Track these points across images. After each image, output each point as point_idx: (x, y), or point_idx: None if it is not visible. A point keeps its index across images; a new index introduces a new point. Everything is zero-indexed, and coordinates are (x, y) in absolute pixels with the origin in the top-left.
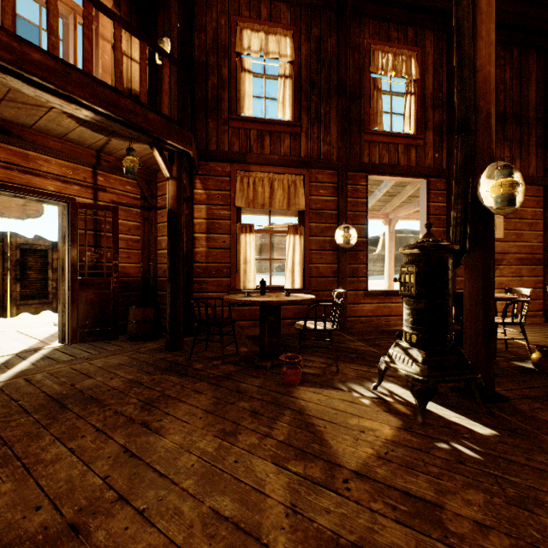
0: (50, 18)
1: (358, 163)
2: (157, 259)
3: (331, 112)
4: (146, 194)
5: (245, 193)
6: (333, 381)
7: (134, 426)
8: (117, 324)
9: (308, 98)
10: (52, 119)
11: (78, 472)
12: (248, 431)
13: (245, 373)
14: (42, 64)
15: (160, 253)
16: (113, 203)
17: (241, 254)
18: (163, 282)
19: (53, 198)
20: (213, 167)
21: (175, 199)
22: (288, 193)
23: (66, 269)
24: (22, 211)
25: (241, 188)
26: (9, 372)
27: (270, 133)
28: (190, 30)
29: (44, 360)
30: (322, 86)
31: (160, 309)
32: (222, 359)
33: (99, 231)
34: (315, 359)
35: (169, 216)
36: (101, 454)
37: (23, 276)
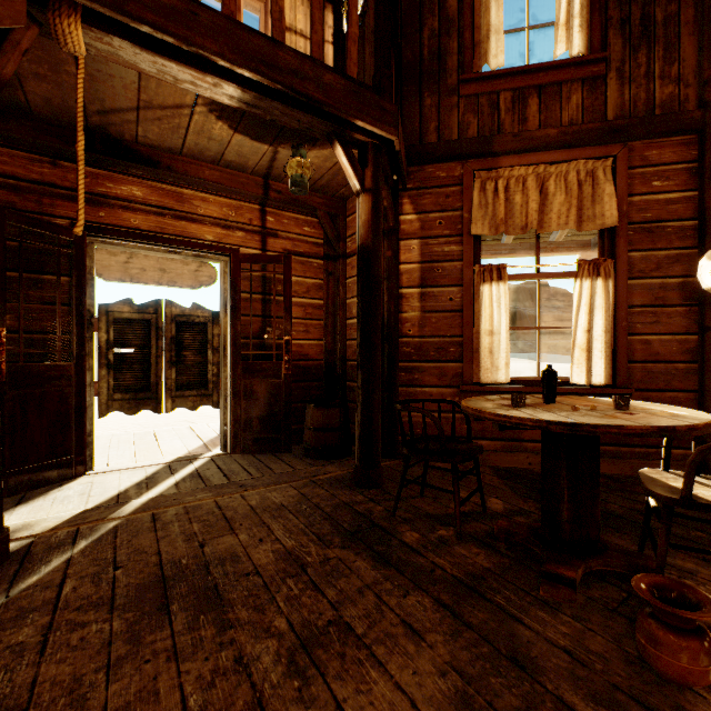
0: None
1: None
2: (345, 334)
3: (682, 12)
4: (331, 236)
5: (489, 209)
6: None
7: None
8: (290, 431)
9: None
10: (200, 129)
11: None
12: None
13: (516, 585)
14: (154, 2)
15: (349, 324)
16: (286, 253)
17: (480, 320)
18: (354, 369)
19: (211, 250)
20: (431, 173)
21: (369, 227)
22: (577, 197)
23: (228, 348)
24: (195, 279)
25: (480, 202)
26: (142, 498)
27: (538, 89)
28: None
29: (192, 479)
30: None
31: (349, 409)
32: (456, 529)
33: (269, 294)
34: (694, 567)
35: (360, 256)
36: None
37: (179, 359)
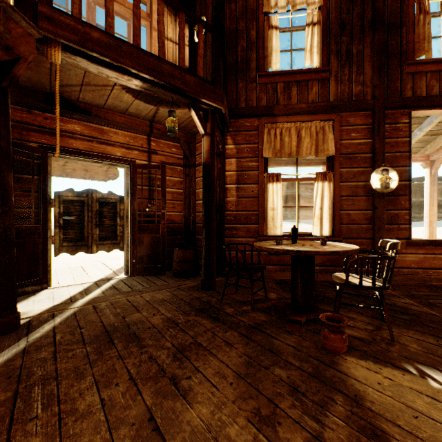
0: (107, 3)
1: (398, 98)
2: (195, 209)
3: (365, 50)
4: (187, 154)
5: (272, 144)
6: (390, 354)
7: (163, 381)
8: (165, 263)
9: (338, 40)
10: (116, 96)
11: (99, 440)
12: (290, 423)
13: (276, 326)
14: (100, 41)
15: (198, 203)
16: (162, 163)
17: (268, 202)
18: (200, 228)
19: (120, 161)
20: (242, 123)
21: (209, 153)
22: (315, 139)
23: (129, 217)
24: (105, 175)
25: (268, 140)
26: (85, 298)
27: (296, 83)
28: (222, 3)
29: (111, 289)
30: (354, 24)
31: (198, 251)
32: (251, 305)
33: (152, 186)
34: (355, 316)
35: (204, 168)
36: (126, 416)
37: (100, 223)
